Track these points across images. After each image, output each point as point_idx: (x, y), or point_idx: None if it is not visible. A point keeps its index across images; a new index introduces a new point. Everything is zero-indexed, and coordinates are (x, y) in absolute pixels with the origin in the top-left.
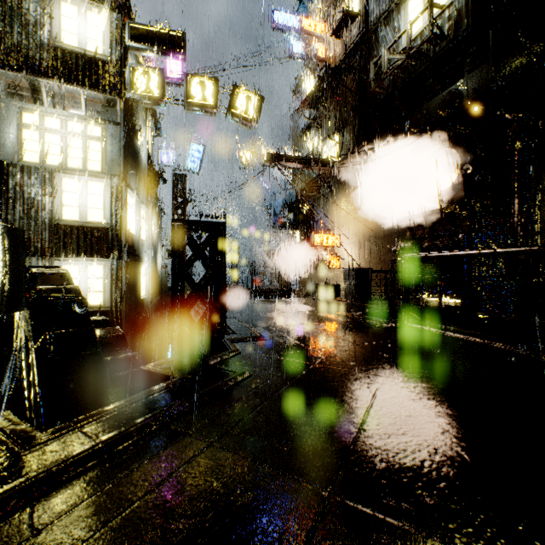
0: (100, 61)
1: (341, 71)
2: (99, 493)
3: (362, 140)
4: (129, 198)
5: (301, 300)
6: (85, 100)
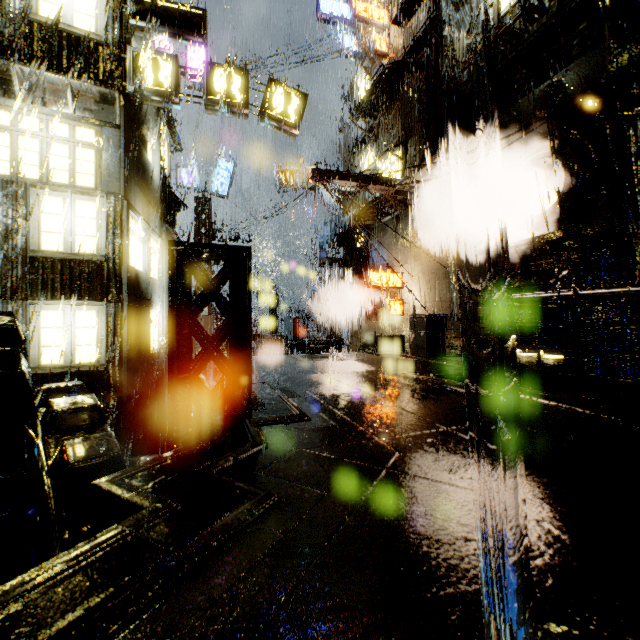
0: (91, 42)
1: (404, 67)
2: None
3: (432, 152)
4: (133, 224)
5: (356, 355)
6: (73, 93)
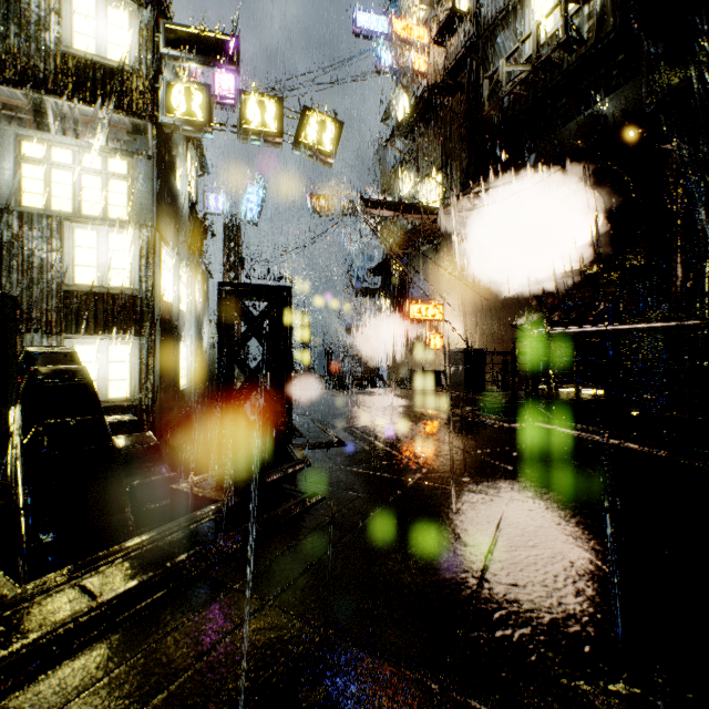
0: (125, 74)
1: (444, 89)
2: (94, 687)
3: (472, 179)
4: (164, 256)
5: (393, 391)
6: (105, 125)
